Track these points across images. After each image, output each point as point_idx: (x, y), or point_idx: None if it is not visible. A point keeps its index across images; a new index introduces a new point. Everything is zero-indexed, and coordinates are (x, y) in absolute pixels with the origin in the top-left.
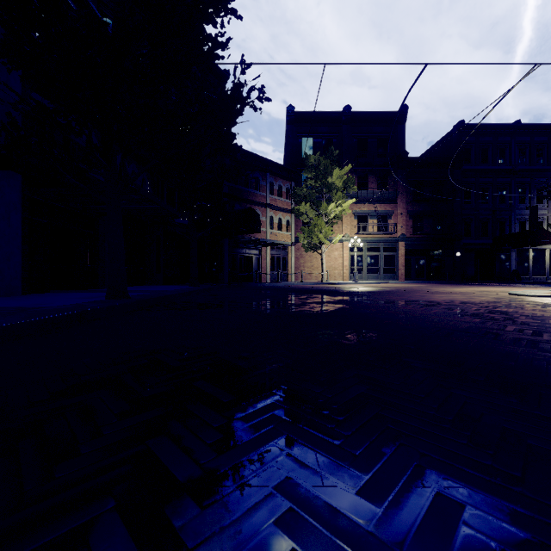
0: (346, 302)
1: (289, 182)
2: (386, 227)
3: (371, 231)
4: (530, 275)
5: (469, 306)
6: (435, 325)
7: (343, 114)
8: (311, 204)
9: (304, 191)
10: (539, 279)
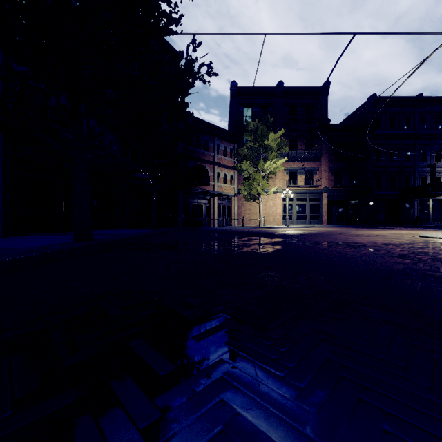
0: (283, 244)
1: (233, 145)
2: (312, 181)
3: (300, 184)
4: (430, 221)
5: (392, 247)
6: (371, 266)
7: (276, 89)
8: (250, 162)
9: (245, 151)
10: (437, 224)
